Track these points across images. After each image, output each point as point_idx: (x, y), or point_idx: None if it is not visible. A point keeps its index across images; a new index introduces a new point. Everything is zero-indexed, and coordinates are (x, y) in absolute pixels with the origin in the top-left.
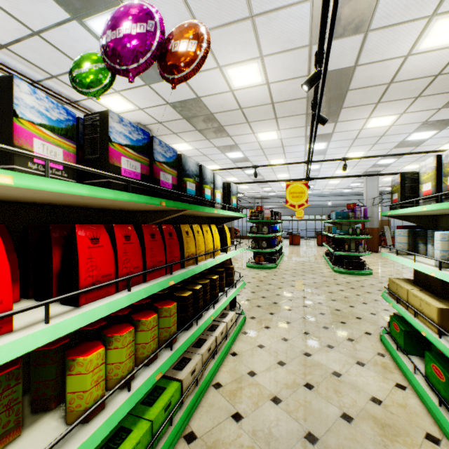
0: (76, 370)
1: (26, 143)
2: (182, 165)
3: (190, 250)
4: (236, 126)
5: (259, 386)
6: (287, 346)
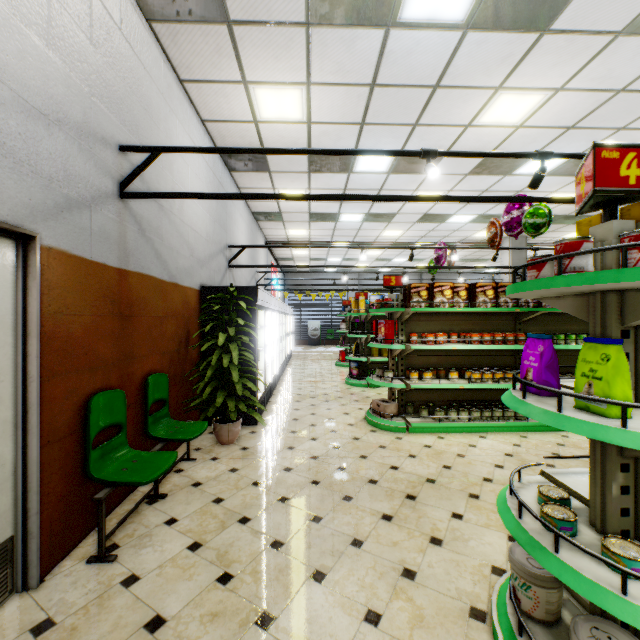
0: None
1: None
2: None
3: None
4: None
5: None
6: None
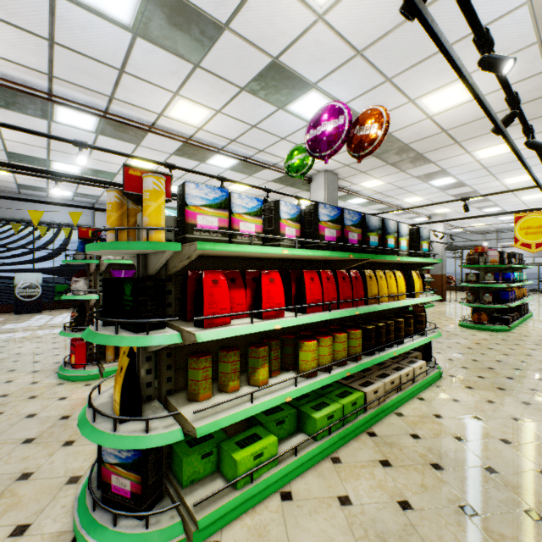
0: (304, 349)
1: (283, 230)
2: (365, 223)
3: (373, 291)
4: (439, 150)
5: (443, 425)
6: (490, 407)
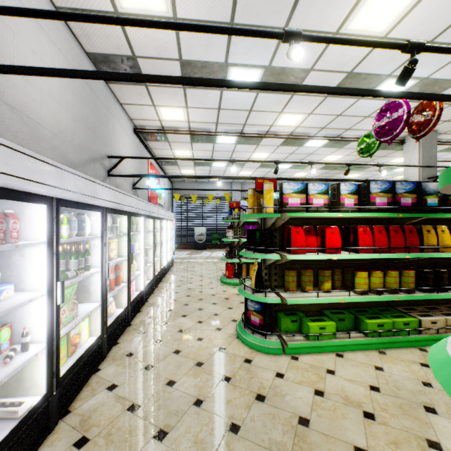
0: (357, 276)
1: (343, 201)
2: (421, 189)
3: (430, 242)
4: None
5: None
6: None
